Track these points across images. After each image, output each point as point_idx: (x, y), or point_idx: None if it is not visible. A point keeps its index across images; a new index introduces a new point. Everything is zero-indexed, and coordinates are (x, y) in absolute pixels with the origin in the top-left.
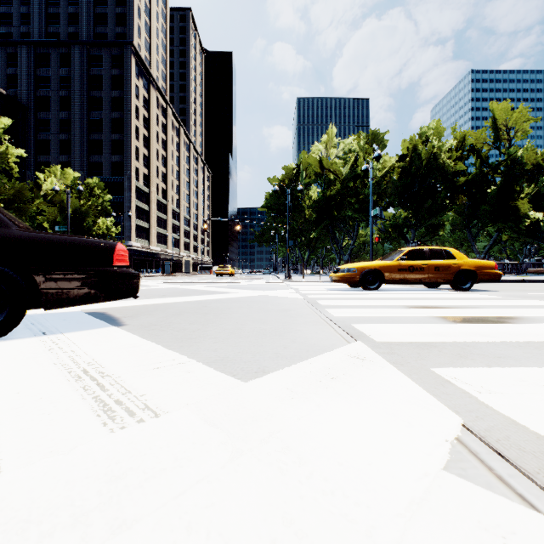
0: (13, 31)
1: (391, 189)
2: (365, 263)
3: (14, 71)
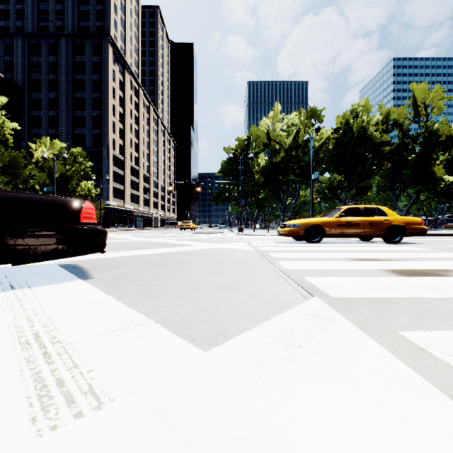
0: (10, 25)
1: (327, 157)
2: (309, 220)
3: (10, 59)
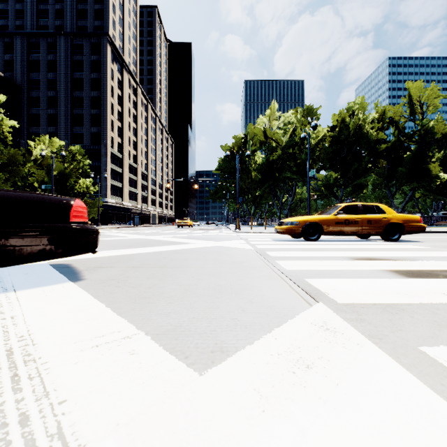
0: (9, 24)
1: (323, 155)
2: (307, 217)
3: (10, 57)
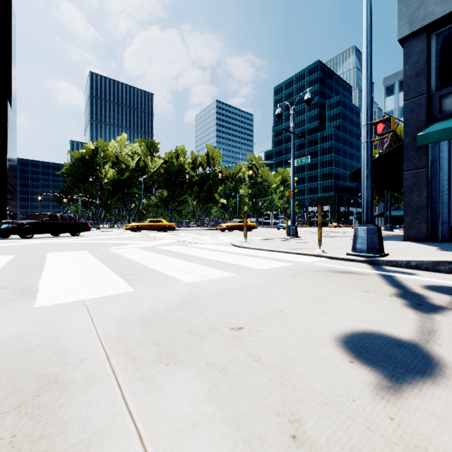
0: None
1: (160, 179)
2: (136, 224)
3: None
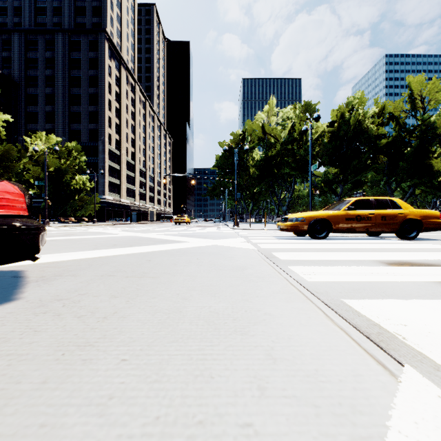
0: (7, 22)
1: (322, 151)
2: (313, 213)
3: (8, 54)
